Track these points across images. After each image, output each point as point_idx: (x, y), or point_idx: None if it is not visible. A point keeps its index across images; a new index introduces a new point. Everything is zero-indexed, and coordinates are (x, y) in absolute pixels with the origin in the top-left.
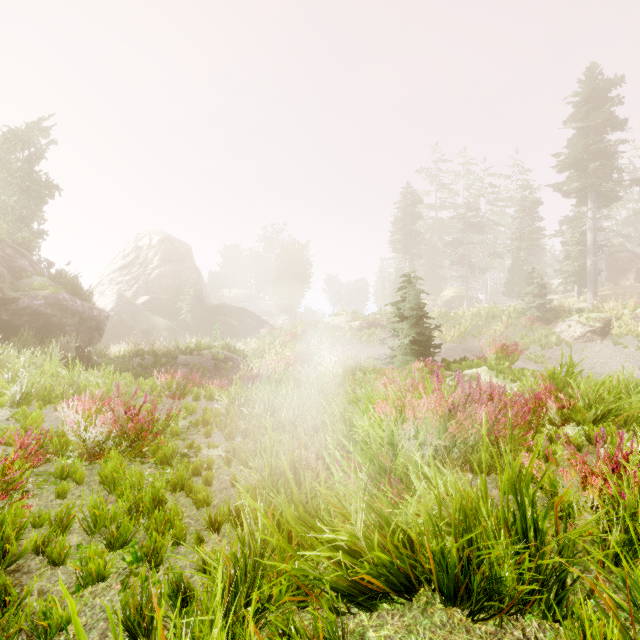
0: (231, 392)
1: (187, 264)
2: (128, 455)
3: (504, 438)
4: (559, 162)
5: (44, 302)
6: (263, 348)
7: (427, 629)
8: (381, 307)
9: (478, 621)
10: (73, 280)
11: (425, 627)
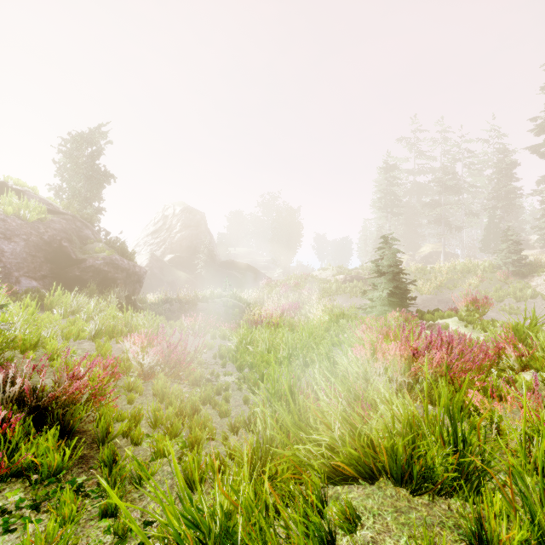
0: (239, 333)
1: (202, 229)
2: (169, 377)
3: (459, 378)
4: (536, 126)
5: (103, 262)
6: (262, 297)
7: (380, 497)
8: (363, 263)
9: (416, 496)
10: (122, 245)
11: (379, 496)
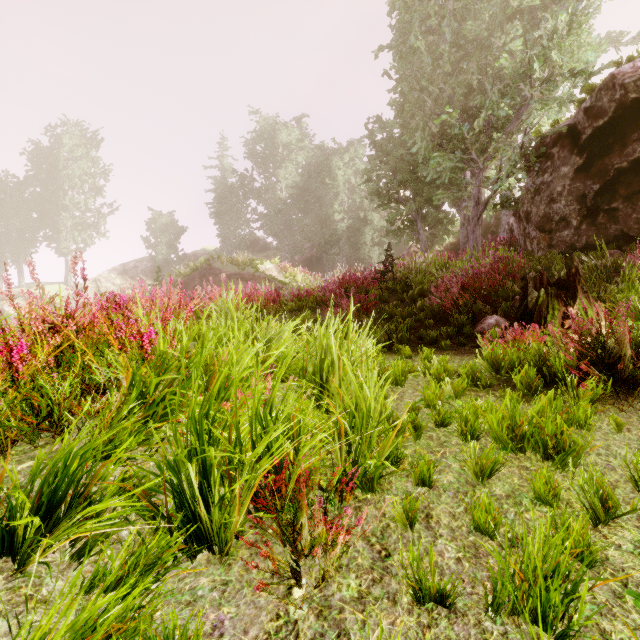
0: None
1: None
2: None
3: None
4: None
5: None
6: None
7: None
8: None
9: None
10: None
11: None
